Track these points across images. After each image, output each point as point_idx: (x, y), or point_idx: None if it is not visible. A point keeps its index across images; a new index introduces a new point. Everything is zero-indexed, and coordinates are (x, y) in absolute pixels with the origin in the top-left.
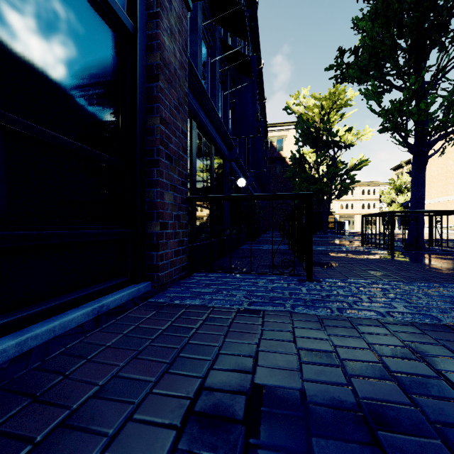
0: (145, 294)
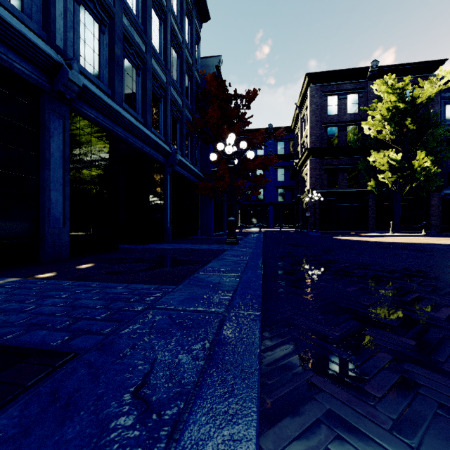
0: None
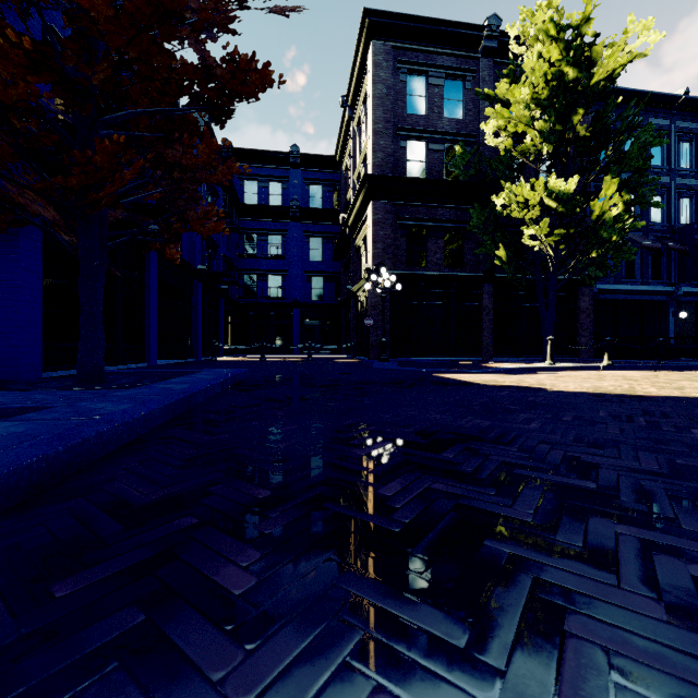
0: None
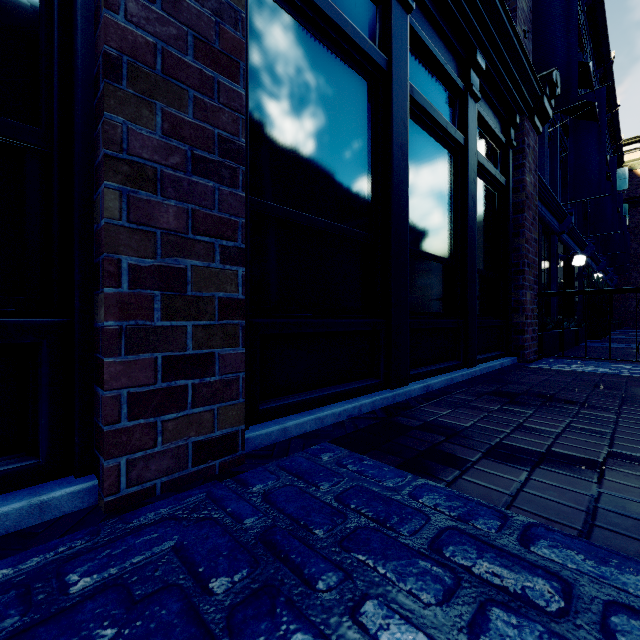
0: (504, 368)
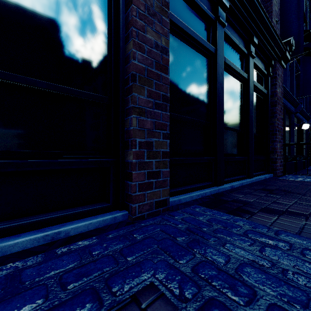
0: (266, 179)
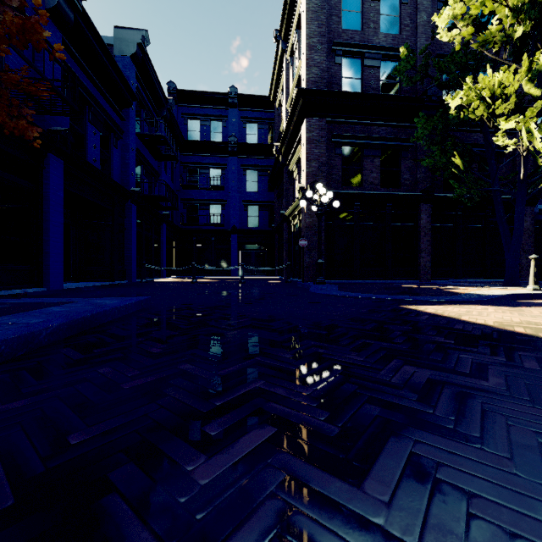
0: None
